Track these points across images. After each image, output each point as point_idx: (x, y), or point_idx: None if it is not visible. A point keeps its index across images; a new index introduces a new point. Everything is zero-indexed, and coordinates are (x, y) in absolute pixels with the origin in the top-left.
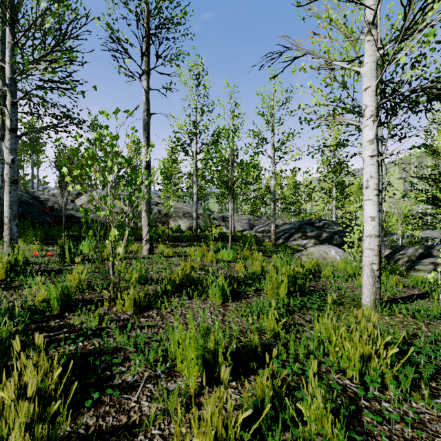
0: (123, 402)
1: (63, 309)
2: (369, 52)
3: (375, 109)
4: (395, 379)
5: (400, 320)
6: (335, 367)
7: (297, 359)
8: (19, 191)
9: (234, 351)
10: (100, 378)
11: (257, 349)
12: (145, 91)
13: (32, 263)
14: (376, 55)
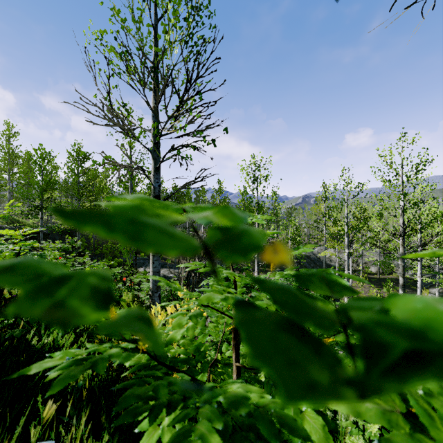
0: None
1: None
2: None
3: None
4: None
5: None
6: None
7: None
8: (312, 255)
9: None
10: None
11: None
12: None
13: None
14: None
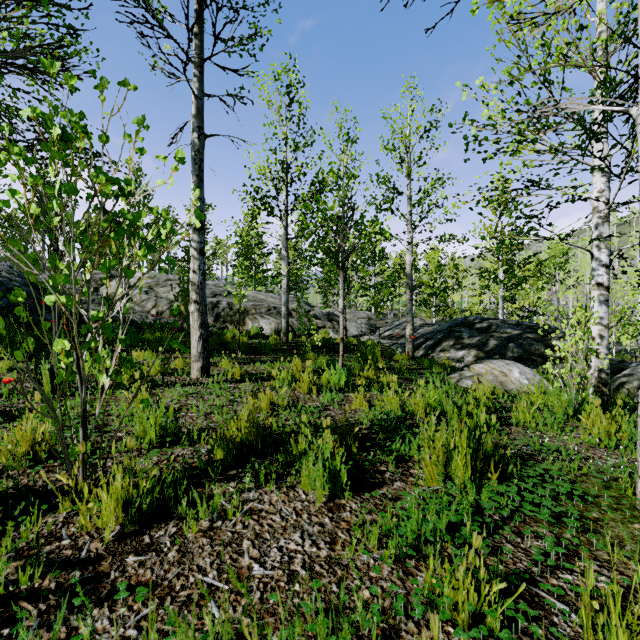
0: None
1: None
2: None
3: None
4: None
5: None
6: None
7: None
8: (7, 273)
9: None
10: None
11: None
12: (195, 95)
13: None
14: None
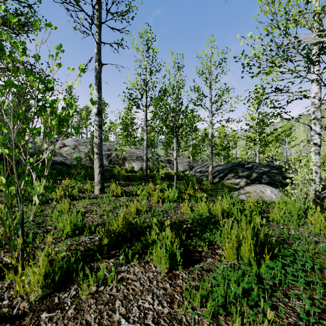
0: None
1: None
2: None
3: None
4: None
5: None
6: None
7: None
8: None
9: None
10: None
11: None
12: (97, 42)
13: None
14: None
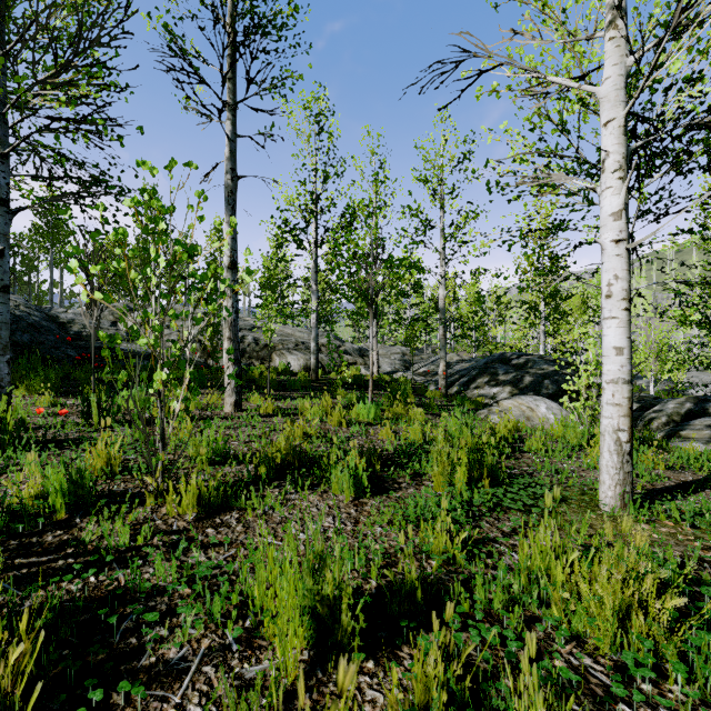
0: (153, 706)
1: (72, 510)
2: (613, 57)
3: (623, 159)
4: (678, 655)
5: (669, 530)
6: (563, 632)
7: (489, 611)
8: (25, 307)
9: (373, 593)
10: (117, 653)
11: (415, 591)
12: (229, 138)
13: (34, 427)
14: (625, 63)
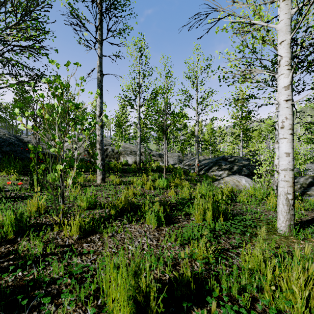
0: None
1: (17, 233)
2: (284, 10)
3: (289, 60)
4: None
5: None
6: (273, 310)
7: (229, 294)
8: (8, 135)
9: (167, 282)
10: None
11: (189, 283)
12: (99, 56)
13: (7, 190)
14: (290, 13)
